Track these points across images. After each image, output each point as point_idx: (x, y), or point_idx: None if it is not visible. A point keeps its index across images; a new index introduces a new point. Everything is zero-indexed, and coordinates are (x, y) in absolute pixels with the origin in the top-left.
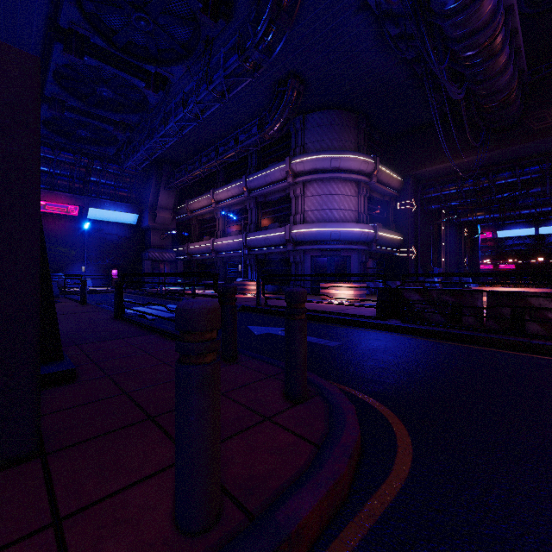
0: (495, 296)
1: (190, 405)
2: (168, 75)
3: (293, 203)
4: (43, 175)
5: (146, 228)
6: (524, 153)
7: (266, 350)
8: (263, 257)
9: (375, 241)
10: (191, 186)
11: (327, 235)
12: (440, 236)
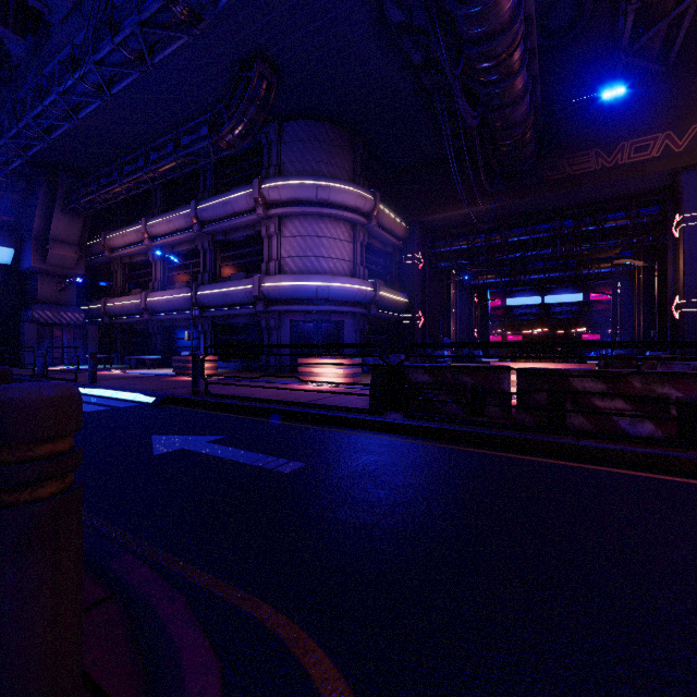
0: (528, 375)
1: None
2: (40, 6)
3: (266, 245)
4: None
5: (28, 271)
6: (537, 207)
7: (147, 497)
8: (223, 321)
9: (375, 303)
10: (112, 212)
11: (312, 291)
12: (450, 301)
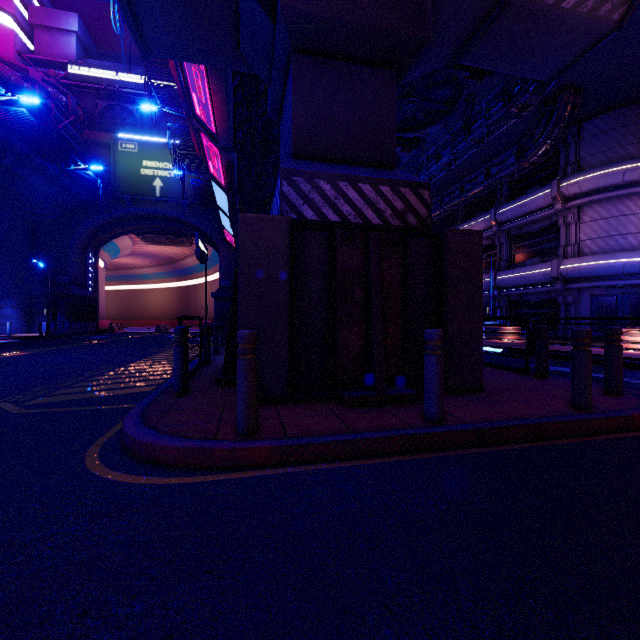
0: None
1: (581, 364)
2: (424, 136)
3: (562, 232)
4: None
5: None
6: None
7: None
8: (517, 298)
9: None
10: None
11: (617, 268)
12: None
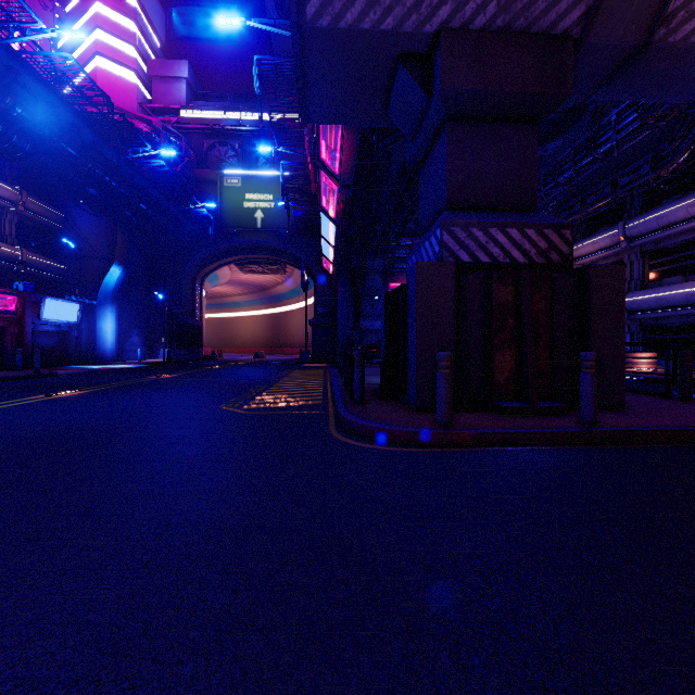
0: None
1: None
2: (541, 152)
3: None
4: (401, 261)
5: None
6: None
7: None
8: (652, 322)
9: None
10: None
11: None
12: None
